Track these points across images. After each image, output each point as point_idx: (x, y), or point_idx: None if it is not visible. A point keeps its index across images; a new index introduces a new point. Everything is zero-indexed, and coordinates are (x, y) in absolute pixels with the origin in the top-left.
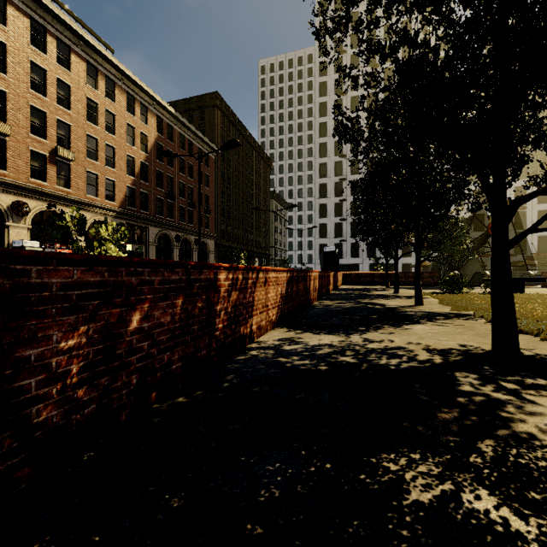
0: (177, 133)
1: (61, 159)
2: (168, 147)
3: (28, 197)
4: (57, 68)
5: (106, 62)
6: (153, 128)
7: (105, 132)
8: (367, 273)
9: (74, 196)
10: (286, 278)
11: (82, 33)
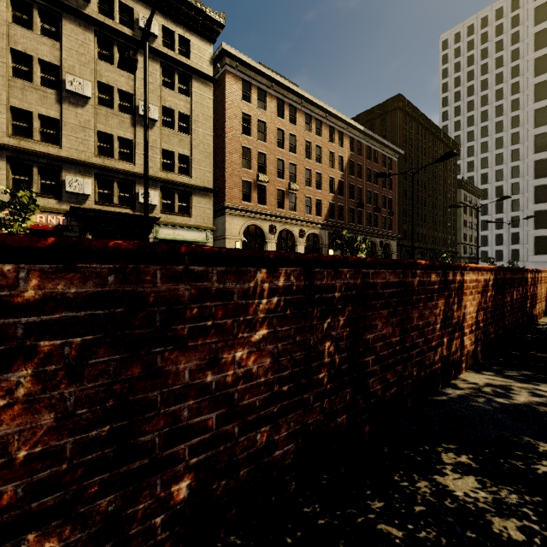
0: (364, 147)
1: (291, 191)
2: (358, 161)
3: (275, 221)
4: (289, 126)
5: (316, 108)
6: (346, 149)
7: (315, 163)
8: None
9: (298, 216)
10: None
11: (303, 94)
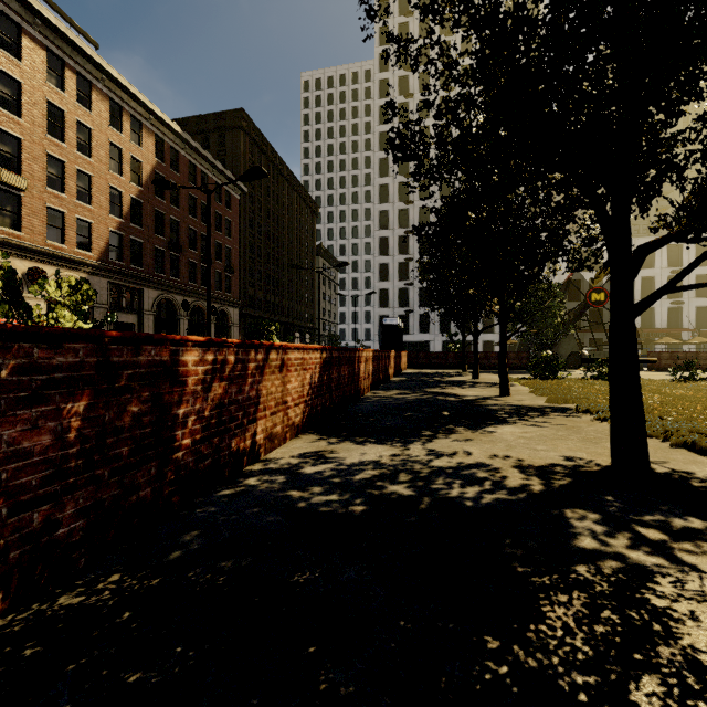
0: (185, 161)
1: (5, 187)
2: (172, 179)
3: None
4: None
5: (77, 53)
6: (150, 152)
7: (76, 152)
8: (438, 353)
9: (27, 241)
10: (320, 359)
11: (39, 8)
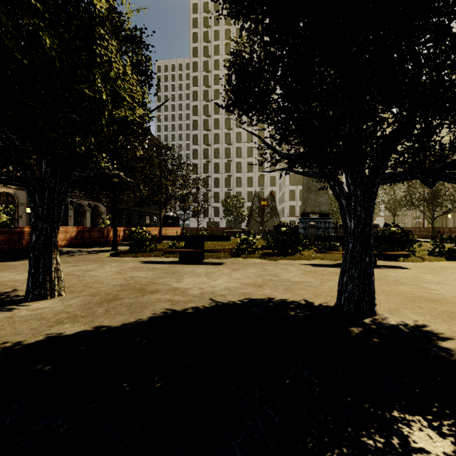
0: None
1: None
2: None
3: None
4: None
5: None
6: None
7: None
8: (195, 228)
9: None
10: (76, 230)
11: None
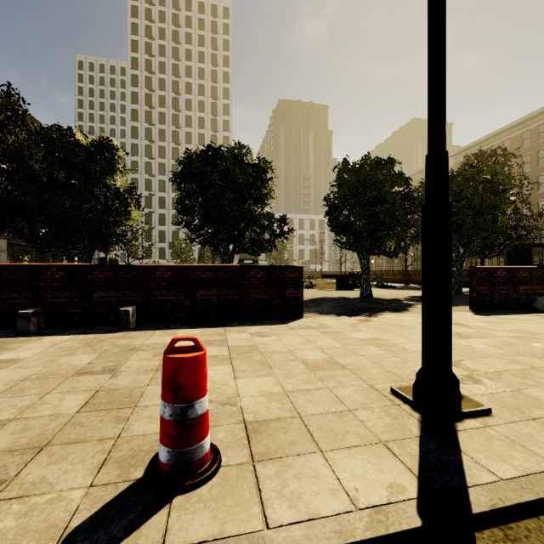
0: None
1: None
2: None
3: None
4: None
5: None
6: None
7: None
8: None
9: None
10: None
11: None
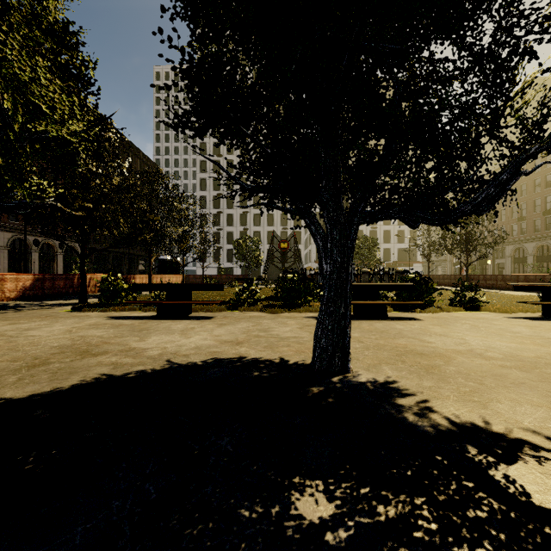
0: None
1: None
2: None
3: None
4: None
5: None
6: None
7: None
8: (201, 276)
9: None
10: (33, 278)
11: None
